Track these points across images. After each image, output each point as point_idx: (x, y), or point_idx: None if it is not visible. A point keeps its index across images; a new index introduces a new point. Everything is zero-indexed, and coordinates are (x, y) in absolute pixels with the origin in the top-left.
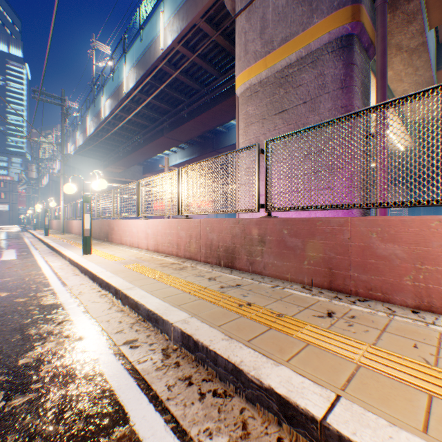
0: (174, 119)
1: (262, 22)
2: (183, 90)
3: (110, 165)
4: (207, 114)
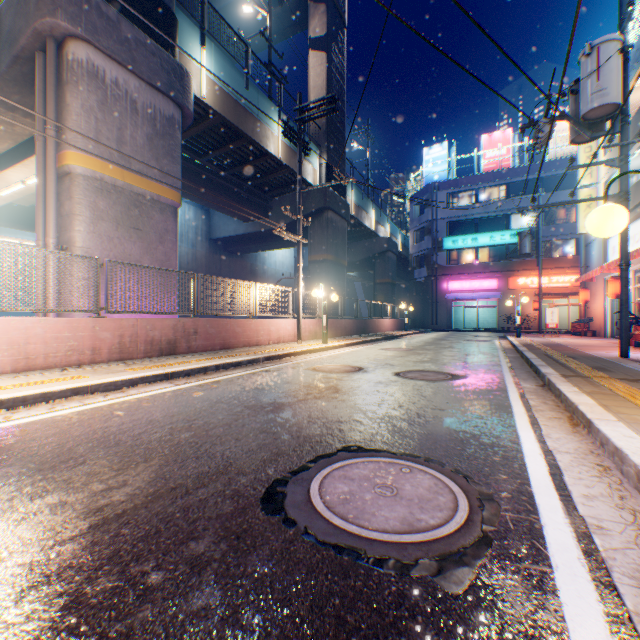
0: None
1: (121, 134)
2: None
3: None
4: None
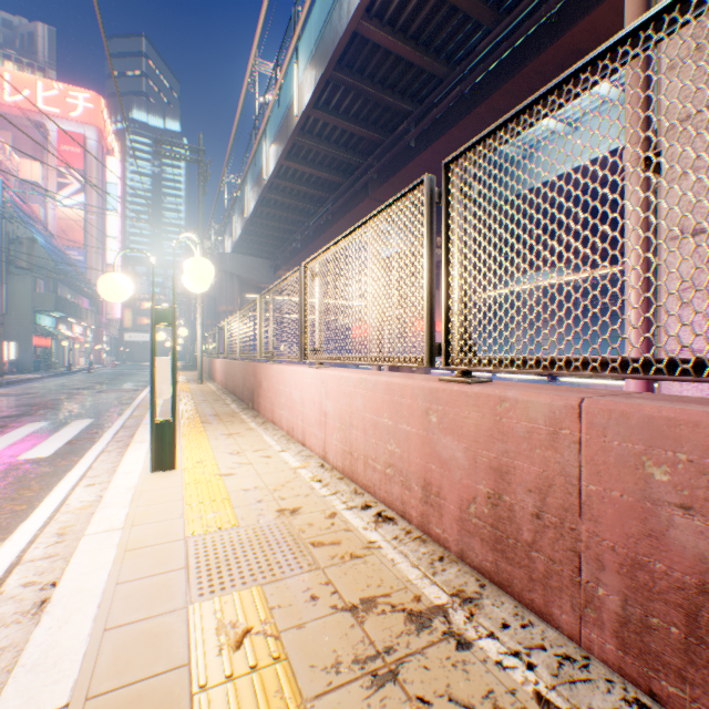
0: (388, 158)
1: None
2: (407, 89)
3: (282, 266)
4: (460, 129)
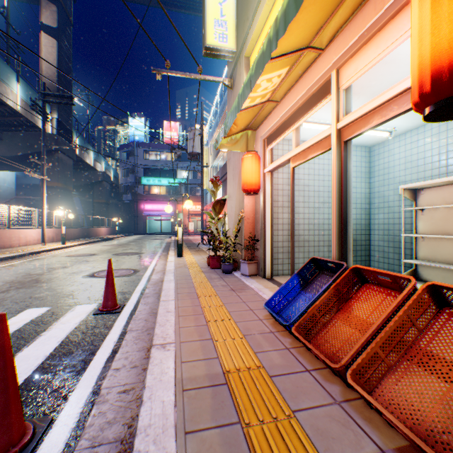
0: None
1: None
2: None
3: None
4: None
